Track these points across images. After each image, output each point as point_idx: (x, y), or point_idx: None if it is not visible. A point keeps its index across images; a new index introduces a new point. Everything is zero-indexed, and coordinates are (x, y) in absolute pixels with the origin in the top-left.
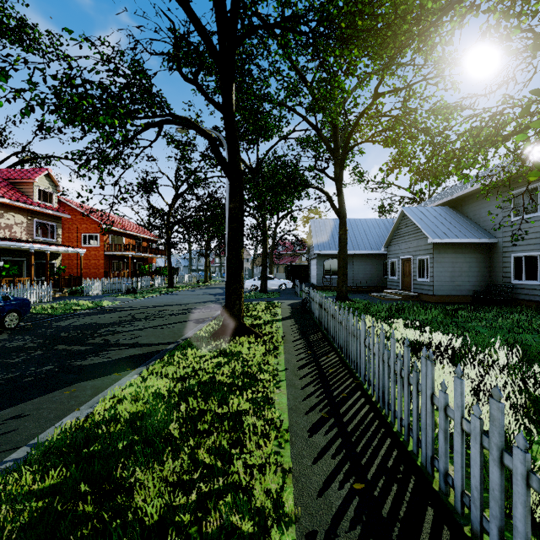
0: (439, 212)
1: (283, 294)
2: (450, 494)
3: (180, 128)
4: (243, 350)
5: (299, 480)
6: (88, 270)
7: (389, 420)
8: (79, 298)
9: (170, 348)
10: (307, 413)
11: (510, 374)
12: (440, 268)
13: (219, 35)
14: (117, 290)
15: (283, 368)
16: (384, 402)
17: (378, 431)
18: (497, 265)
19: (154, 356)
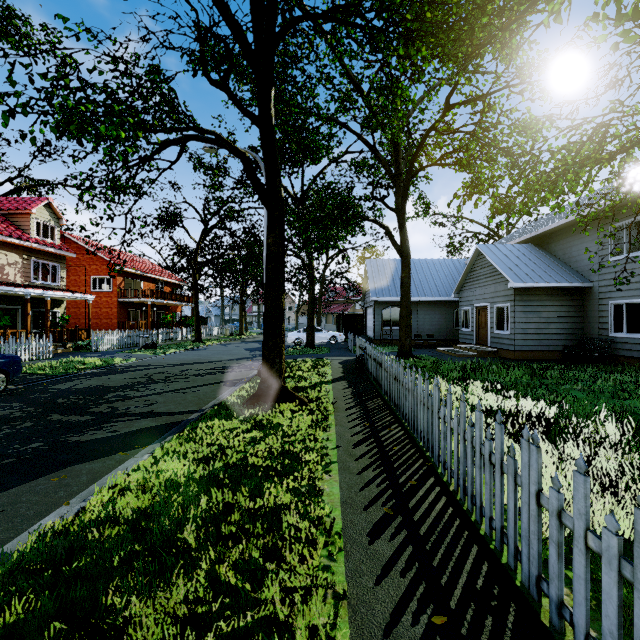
0: (521, 250)
1: (333, 350)
2: (567, 632)
3: (208, 147)
4: (284, 421)
5: (357, 611)
6: (98, 320)
7: (473, 518)
8: (86, 354)
9: (193, 418)
10: (366, 509)
11: (624, 454)
12: (523, 318)
13: (255, 30)
14: (133, 345)
15: (335, 445)
16: (466, 493)
17: (460, 535)
18: (592, 314)
19: (172, 429)
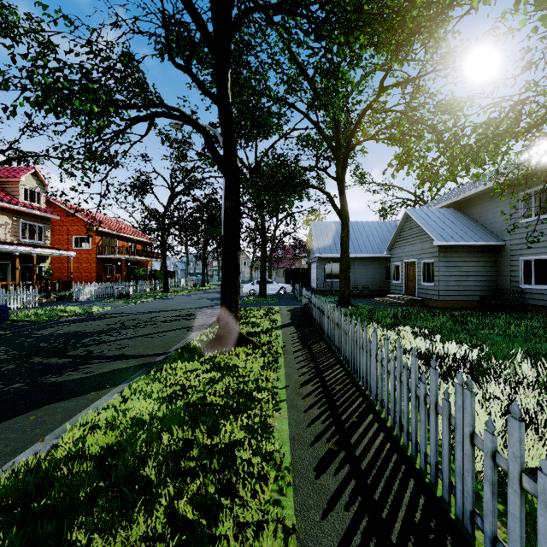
0: (444, 214)
1: (282, 299)
2: None
3: (174, 123)
4: (239, 363)
5: (305, 545)
6: (79, 274)
7: (409, 453)
8: (68, 303)
9: (159, 360)
10: (312, 445)
11: (541, 393)
12: (445, 272)
13: (214, 19)
14: (109, 295)
15: (284, 385)
16: (402, 429)
17: (398, 469)
18: (505, 269)
19: (140, 370)
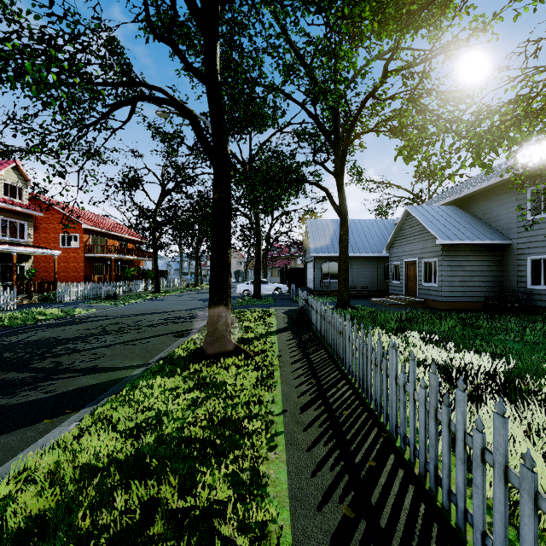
0: (446, 211)
1: (277, 300)
2: None
3: (161, 111)
4: (228, 379)
5: None
6: (66, 273)
7: (453, 522)
8: (50, 305)
9: (137, 373)
10: (320, 508)
11: None
12: (449, 272)
13: None
14: (97, 296)
15: (280, 409)
16: (438, 483)
17: None
18: (511, 268)
19: (112, 388)
